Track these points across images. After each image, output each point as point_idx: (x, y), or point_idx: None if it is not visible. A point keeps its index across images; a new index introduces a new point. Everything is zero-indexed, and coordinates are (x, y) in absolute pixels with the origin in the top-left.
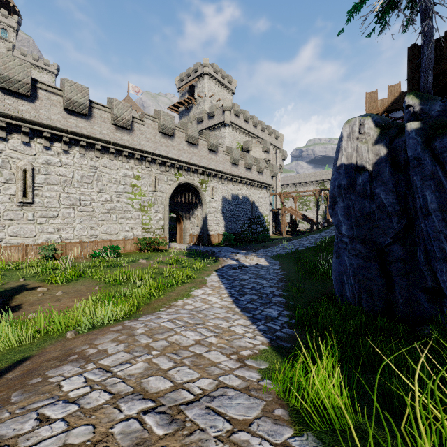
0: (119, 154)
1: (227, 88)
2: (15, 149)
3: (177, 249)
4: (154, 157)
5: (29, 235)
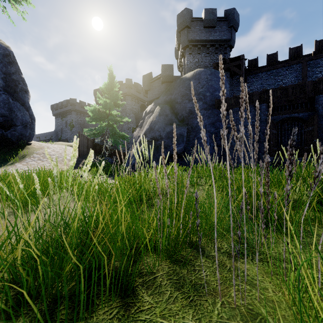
0: None
1: None
2: None
3: None
4: None
5: None
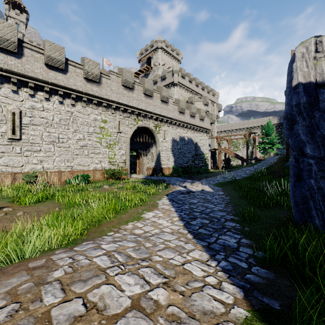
0: (90, 102)
1: (175, 58)
2: (5, 96)
3: (136, 178)
4: (118, 105)
5: (17, 165)
